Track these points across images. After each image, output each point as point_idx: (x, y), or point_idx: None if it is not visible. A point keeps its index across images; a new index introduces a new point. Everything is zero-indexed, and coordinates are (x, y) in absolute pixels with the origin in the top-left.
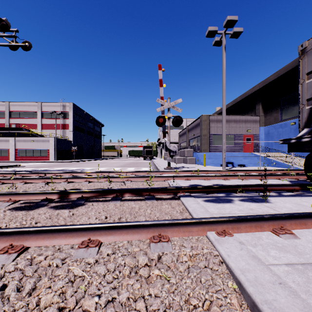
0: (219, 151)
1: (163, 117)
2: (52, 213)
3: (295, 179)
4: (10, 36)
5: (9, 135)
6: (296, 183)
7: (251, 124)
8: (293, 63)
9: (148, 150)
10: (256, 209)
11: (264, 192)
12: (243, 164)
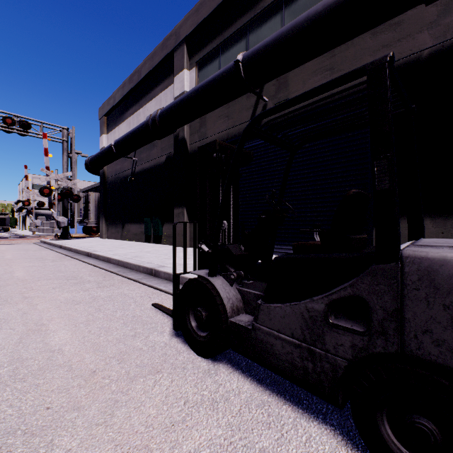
0: None
1: (29, 201)
2: None
3: None
4: None
5: None
6: (81, 235)
7: None
8: None
9: None
10: None
11: None
12: None
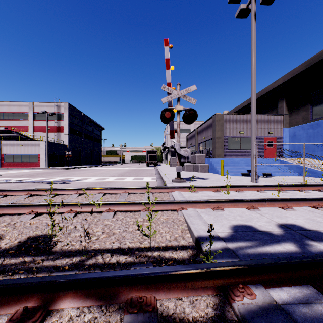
0: (236, 157)
1: (171, 109)
2: None
3: None
4: None
5: None
6: None
7: (273, 124)
8: None
9: (152, 156)
10: None
11: None
12: (269, 172)
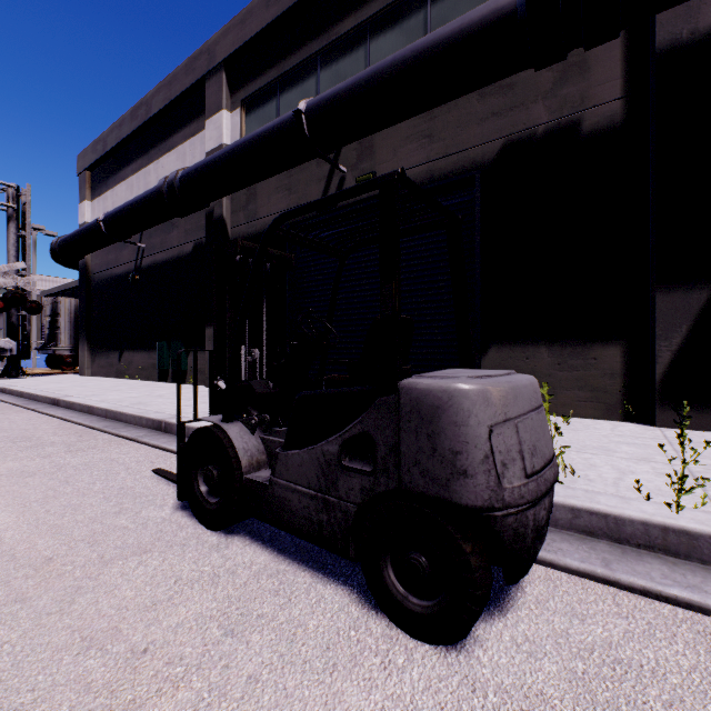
0: None
1: None
2: None
3: None
4: None
5: None
6: (43, 370)
7: None
8: None
9: None
10: None
11: None
12: None
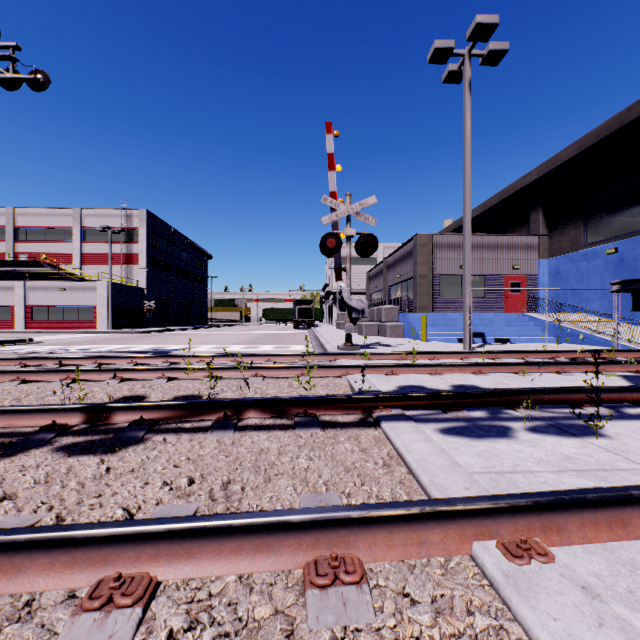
0: (454, 311)
1: (336, 235)
2: (55, 468)
3: (635, 372)
4: (1, 57)
5: (13, 277)
6: None
7: (521, 252)
8: (613, 123)
9: (304, 309)
10: (580, 459)
11: (580, 406)
12: (507, 337)
